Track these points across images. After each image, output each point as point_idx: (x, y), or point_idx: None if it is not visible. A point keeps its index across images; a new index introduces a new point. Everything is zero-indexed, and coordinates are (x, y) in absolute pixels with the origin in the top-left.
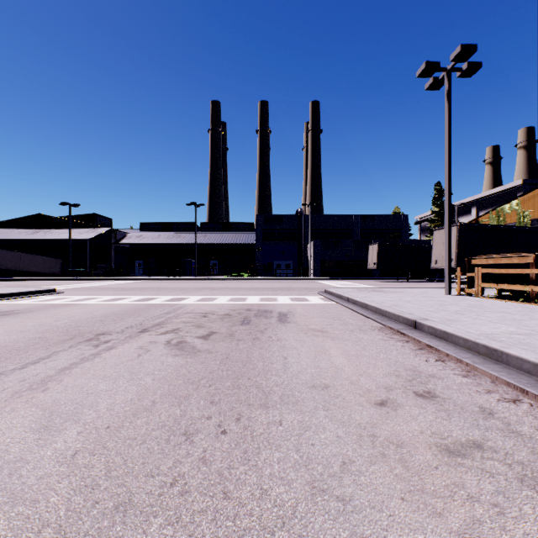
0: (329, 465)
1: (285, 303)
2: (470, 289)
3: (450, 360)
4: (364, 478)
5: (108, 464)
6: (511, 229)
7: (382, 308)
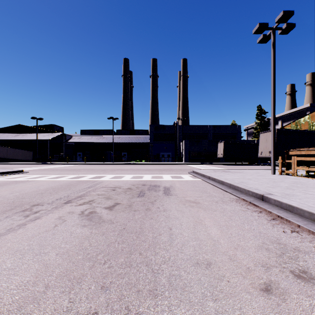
0: None
1: (168, 179)
2: (288, 171)
3: (303, 231)
4: None
5: None
6: (309, 132)
7: (234, 184)
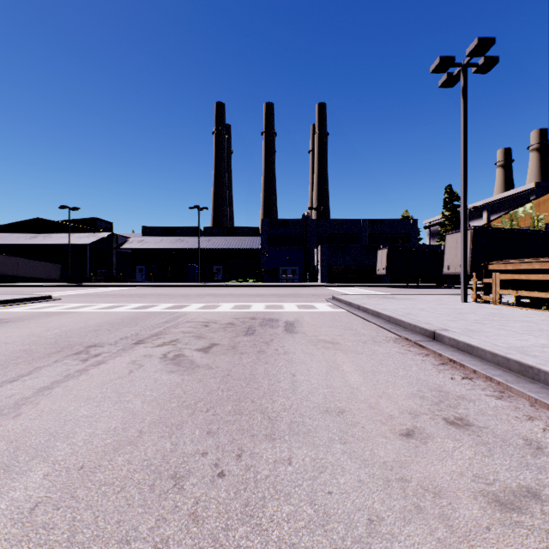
0: (352, 524)
1: (292, 310)
2: (487, 296)
3: (479, 377)
4: (398, 546)
5: (74, 523)
6: (527, 233)
7: (396, 316)
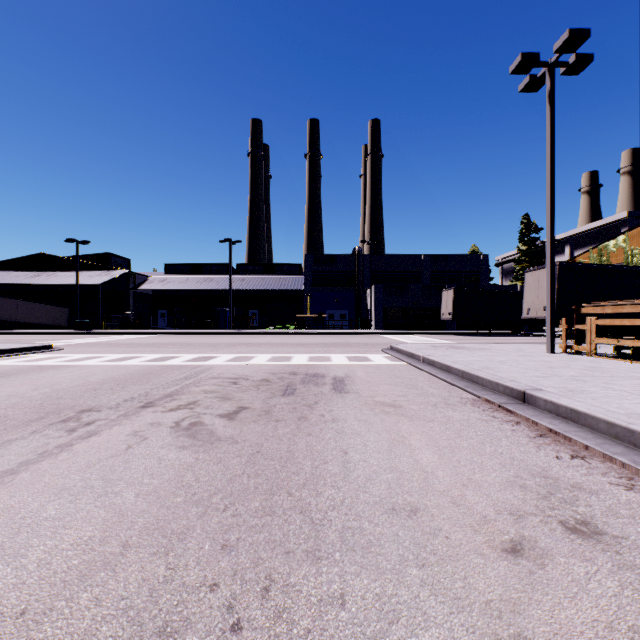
0: None
1: (341, 363)
2: (579, 346)
3: (593, 456)
4: None
5: None
6: (624, 269)
7: (471, 371)
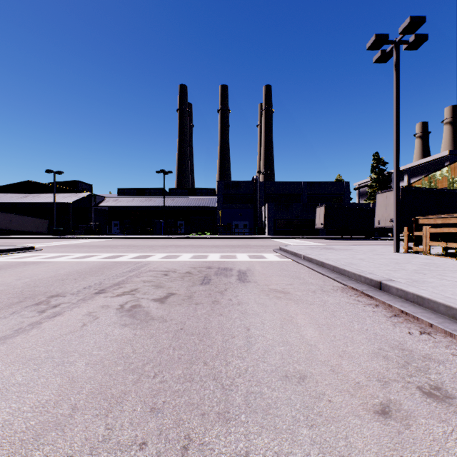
0: None
1: (244, 260)
2: (418, 247)
3: (437, 332)
4: None
5: None
6: (448, 192)
7: (340, 266)
